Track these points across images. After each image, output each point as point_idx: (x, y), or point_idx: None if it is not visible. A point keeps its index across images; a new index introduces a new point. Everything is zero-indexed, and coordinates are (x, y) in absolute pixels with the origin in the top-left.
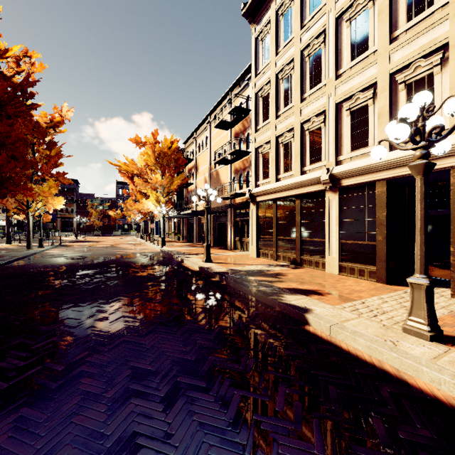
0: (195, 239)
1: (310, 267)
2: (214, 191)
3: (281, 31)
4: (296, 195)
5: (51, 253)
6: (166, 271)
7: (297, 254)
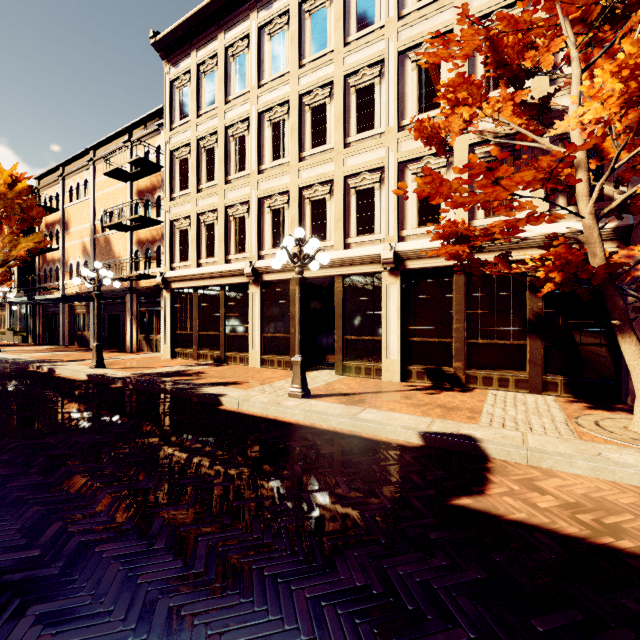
0: (63, 339)
1: (235, 364)
2: (109, 272)
3: (203, 91)
4: (220, 285)
5: None
6: (29, 384)
7: (221, 351)
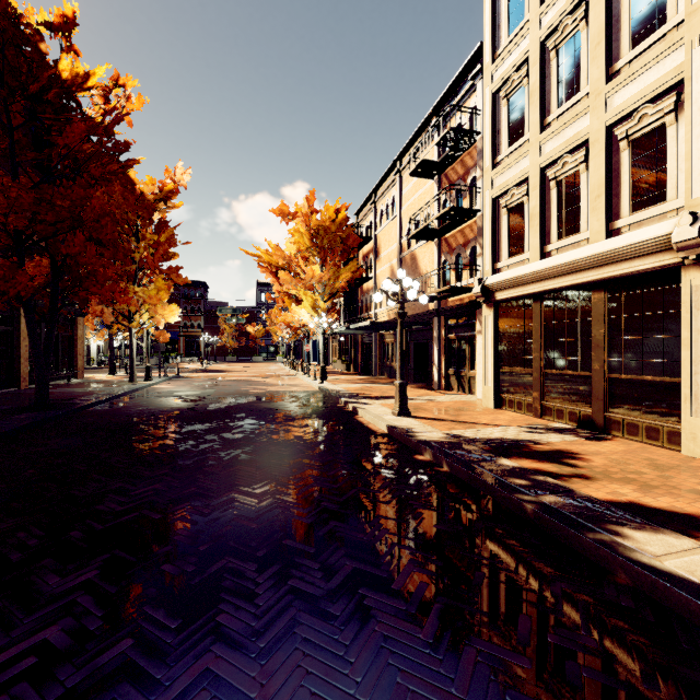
0: (375, 369)
1: (632, 439)
2: (414, 283)
3: None
4: (593, 282)
5: (159, 389)
6: (327, 431)
7: (595, 408)
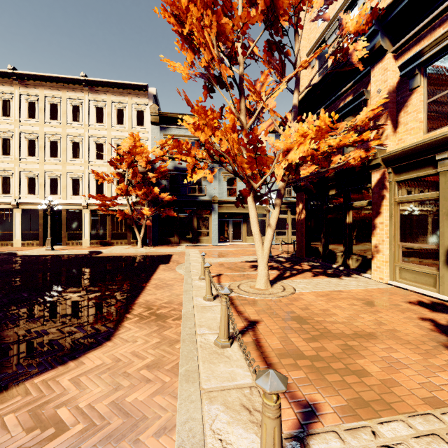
0: None
1: (2, 247)
2: None
3: None
4: None
5: None
6: None
7: None
